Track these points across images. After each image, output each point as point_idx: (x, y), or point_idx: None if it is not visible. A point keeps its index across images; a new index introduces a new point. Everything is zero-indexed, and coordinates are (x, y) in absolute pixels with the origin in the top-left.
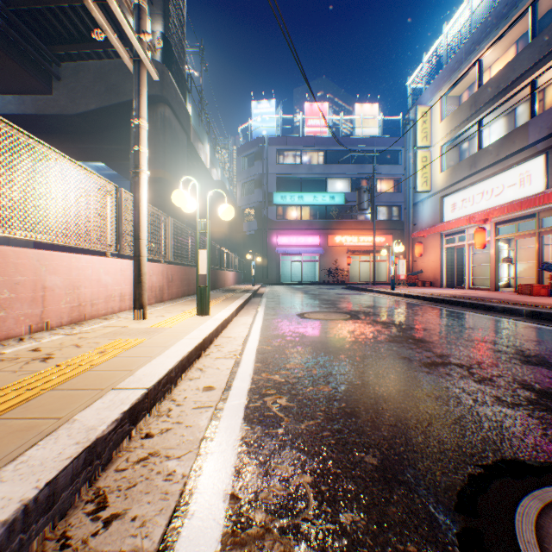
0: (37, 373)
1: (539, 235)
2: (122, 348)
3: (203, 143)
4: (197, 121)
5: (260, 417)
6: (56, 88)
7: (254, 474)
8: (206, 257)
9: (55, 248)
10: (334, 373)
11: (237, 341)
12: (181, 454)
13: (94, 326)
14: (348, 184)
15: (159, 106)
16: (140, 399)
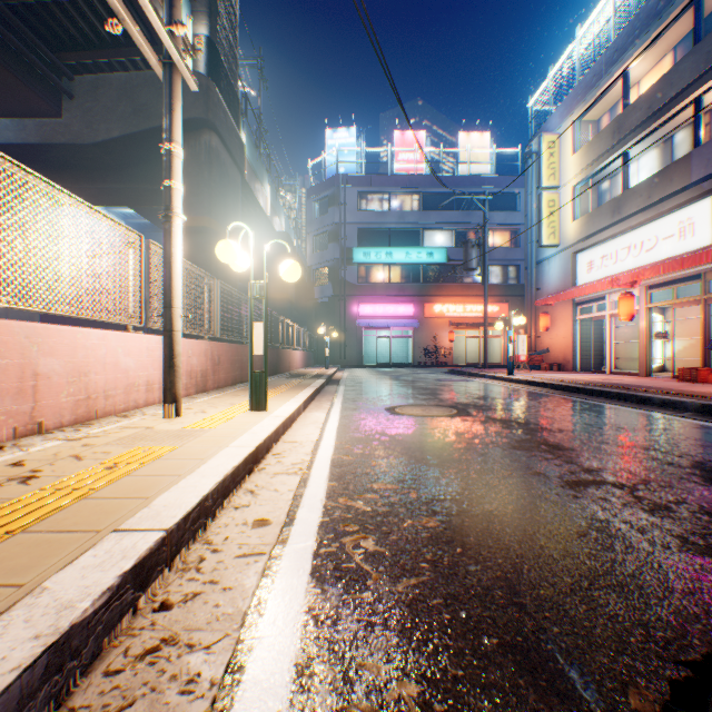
0: (8, 502)
1: (705, 302)
2: (140, 460)
3: (263, 183)
4: (253, 154)
5: (336, 571)
6: (67, 109)
7: (326, 680)
8: (263, 332)
9: (69, 320)
10: (441, 497)
11: (304, 447)
12: (212, 642)
13: (108, 427)
14: (451, 236)
15: (203, 133)
16: (152, 549)
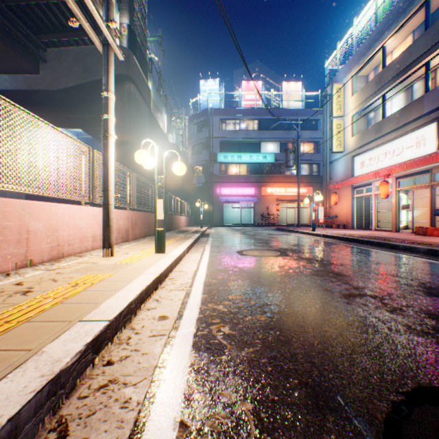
0: (17, 305)
1: (432, 187)
2: (91, 282)
3: (162, 113)
4: (156, 95)
5: (207, 344)
6: (43, 69)
7: (201, 401)
8: (163, 205)
9: (43, 198)
10: (268, 303)
11: (188, 274)
12: (137, 381)
13: (70, 262)
14: (277, 146)
15: (125, 83)
16: (102, 331)
